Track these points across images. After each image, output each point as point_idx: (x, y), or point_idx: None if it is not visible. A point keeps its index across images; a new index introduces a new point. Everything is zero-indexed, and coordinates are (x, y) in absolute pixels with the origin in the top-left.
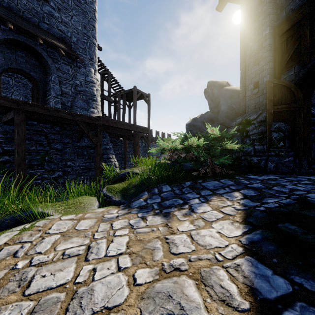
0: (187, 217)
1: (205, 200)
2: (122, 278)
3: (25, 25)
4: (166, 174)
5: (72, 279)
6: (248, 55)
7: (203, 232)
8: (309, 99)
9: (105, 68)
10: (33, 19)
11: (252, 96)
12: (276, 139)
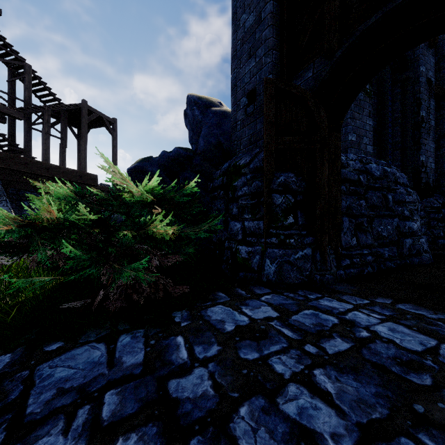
0: None
1: None
2: None
3: None
4: None
5: None
6: (240, 39)
7: None
8: (338, 130)
9: (16, 55)
10: None
11: (246, 120)
12: (281, 208)
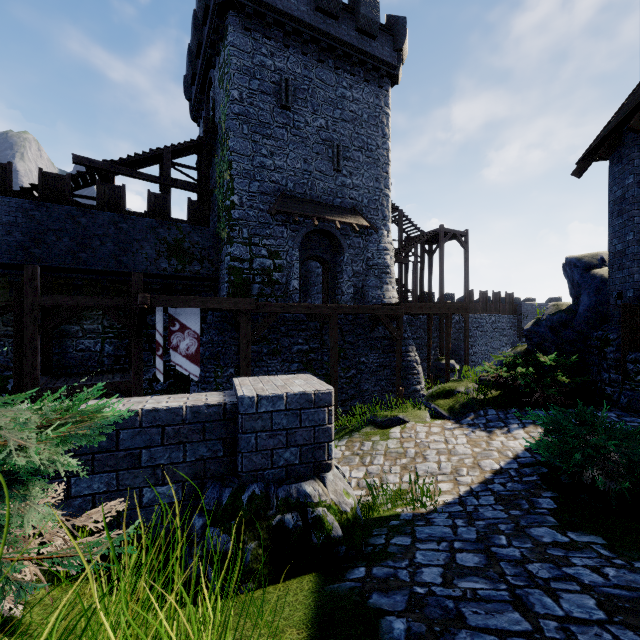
0: (504, 435)
1: (522, 426)
2: (468, 449)
3: (324, 212)
4: (491, 398)
5: (446, 447)
6: (612, 253)
7: (510, 442)
8: None
9: (394, 207)
10: (328, 200)
11: (616, 308)
12: (633, 371)
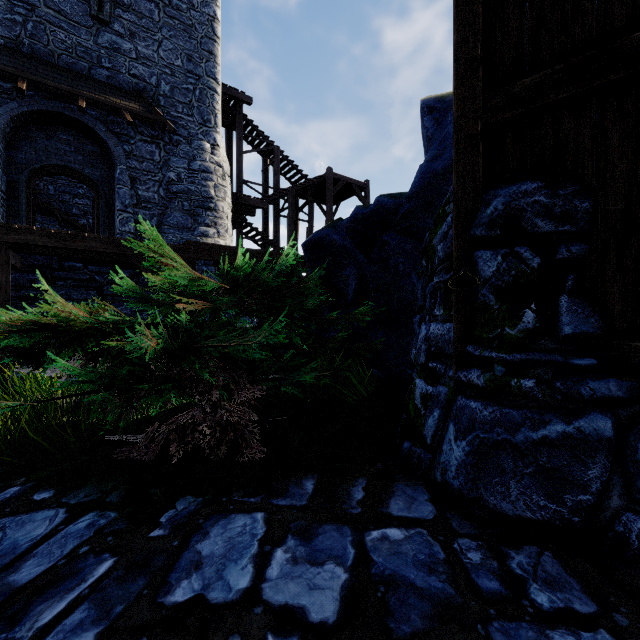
0: None
1: None
2: None
3: (57, 78)
4: (17, 435)
5: None
6: None
7: None
8: None
9: (266, 140)
10: (78, 66)
11: None
12: (499, 287)
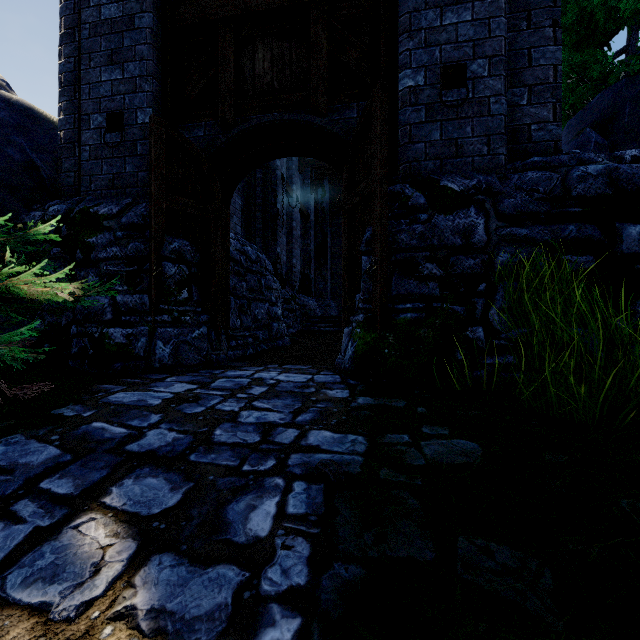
0: None
1: None
2: None
3: None
4: None
5: None
6: (89, 22)
7: None
8: (228, 205)
9: None
10: None
11: (104, 150)
12: (175, 280)
